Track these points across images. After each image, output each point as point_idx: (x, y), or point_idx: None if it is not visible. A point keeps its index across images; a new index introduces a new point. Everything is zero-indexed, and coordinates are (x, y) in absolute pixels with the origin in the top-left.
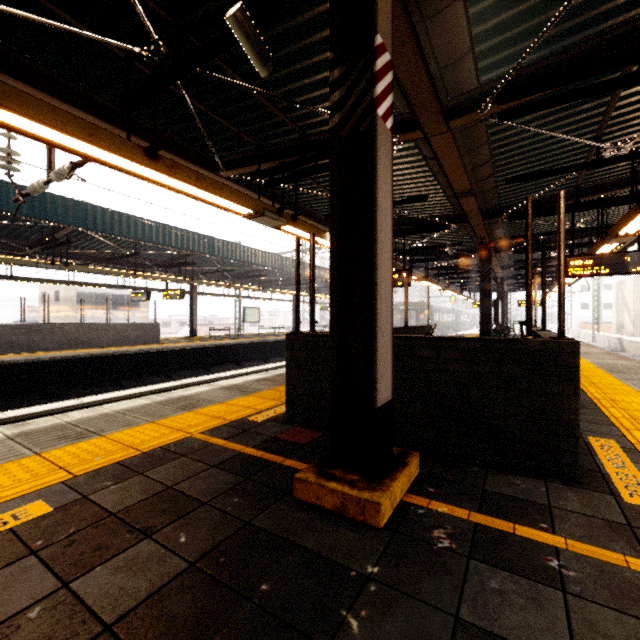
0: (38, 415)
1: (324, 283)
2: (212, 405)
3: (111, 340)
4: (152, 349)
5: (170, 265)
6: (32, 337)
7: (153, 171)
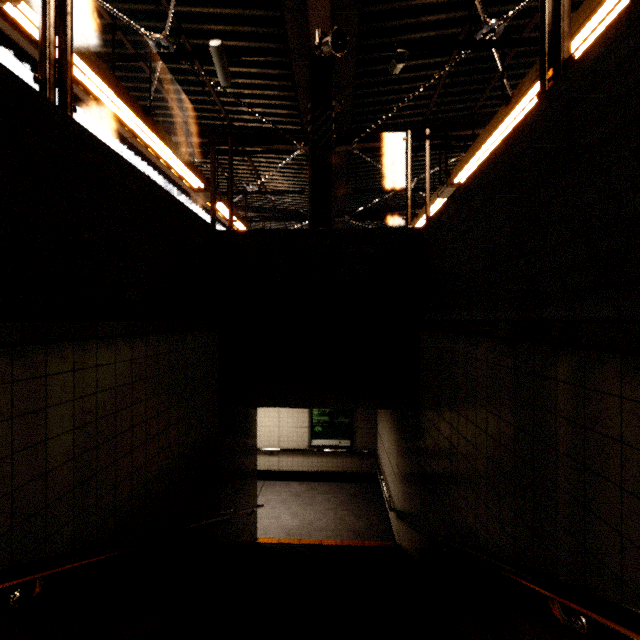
0: None
1: None
2: None
3: None
4: None
5: None
6: None
7: (511, 111)
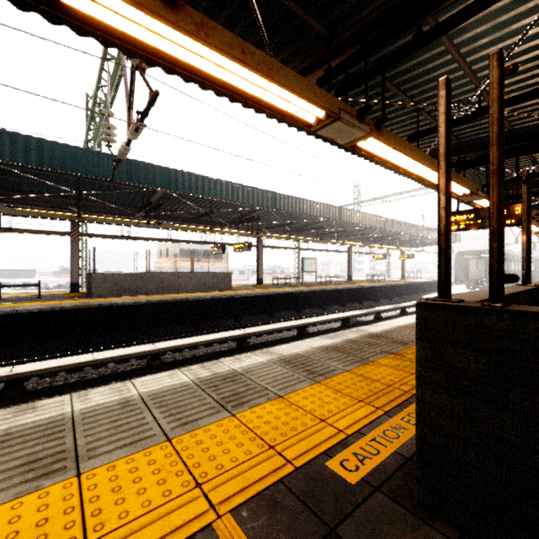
0: (118, 359)
1: (379, 233)
2: (266, 402)
3: (194, 286)
4: (223, 296)
5: (239, 221)
6: (138, 283)
7: (172, 29)
